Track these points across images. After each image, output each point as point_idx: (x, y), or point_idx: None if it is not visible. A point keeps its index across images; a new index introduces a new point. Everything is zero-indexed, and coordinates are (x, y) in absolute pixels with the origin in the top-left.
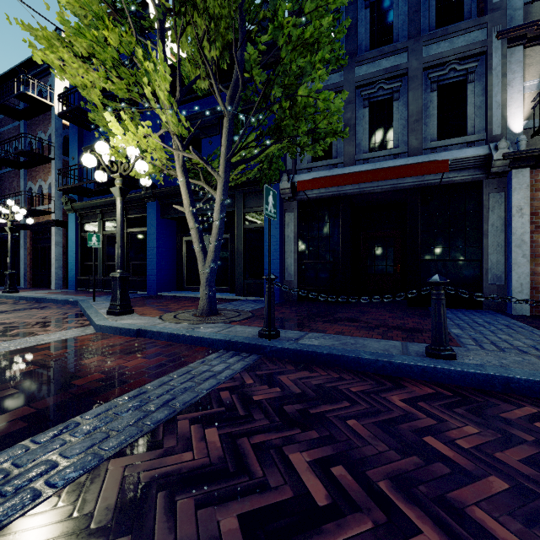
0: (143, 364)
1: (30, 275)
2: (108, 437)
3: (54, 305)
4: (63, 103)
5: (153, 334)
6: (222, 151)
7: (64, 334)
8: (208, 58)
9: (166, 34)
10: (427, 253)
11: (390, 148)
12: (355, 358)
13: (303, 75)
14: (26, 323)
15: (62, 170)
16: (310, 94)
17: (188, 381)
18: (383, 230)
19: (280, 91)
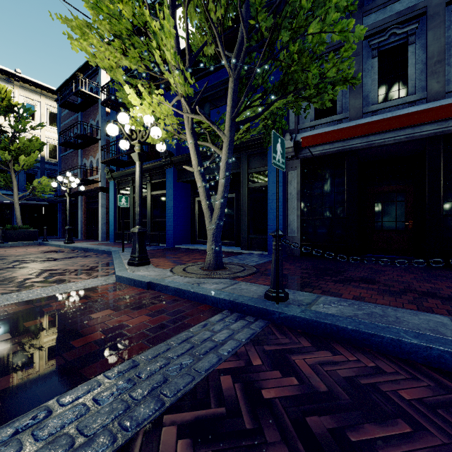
0: (145, 324)
1: (85, 230)
2: (71, 448)
3: (95, 254)
4: (105, 94)
5: (161, 287)
6: (227, 111)
7: (90, 283)
8: (214, 20)
9: (179, 16)
10: (451, 207)
11: (403, 96)
12: (394, 340)
13: (315, 8)
14: (67, 270)
15: (104, 147)
16: (323, 29)
17: (186, 354)
18: (392, 185)
19: (287, 35)
